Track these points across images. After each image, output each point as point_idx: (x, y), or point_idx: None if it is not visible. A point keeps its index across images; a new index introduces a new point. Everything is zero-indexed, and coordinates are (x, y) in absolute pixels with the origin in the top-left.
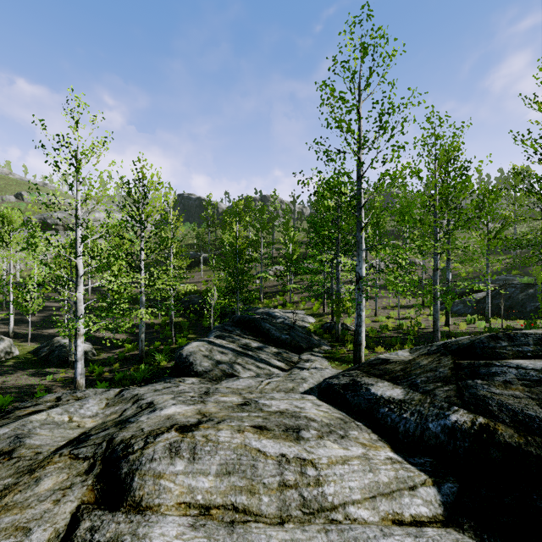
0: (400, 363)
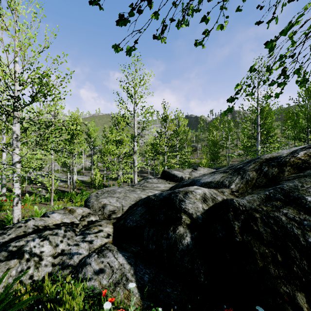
0: None
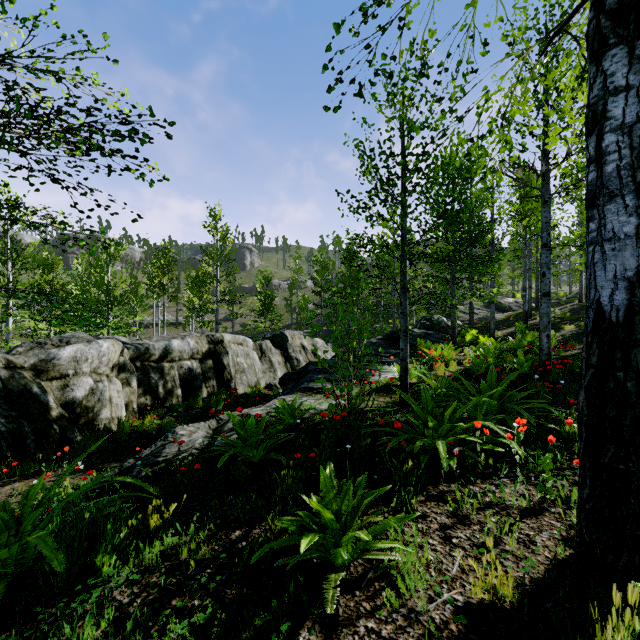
0: None
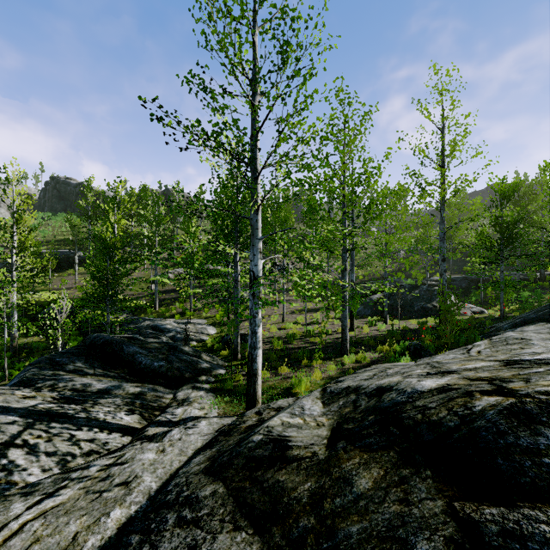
0: (308, 469)
